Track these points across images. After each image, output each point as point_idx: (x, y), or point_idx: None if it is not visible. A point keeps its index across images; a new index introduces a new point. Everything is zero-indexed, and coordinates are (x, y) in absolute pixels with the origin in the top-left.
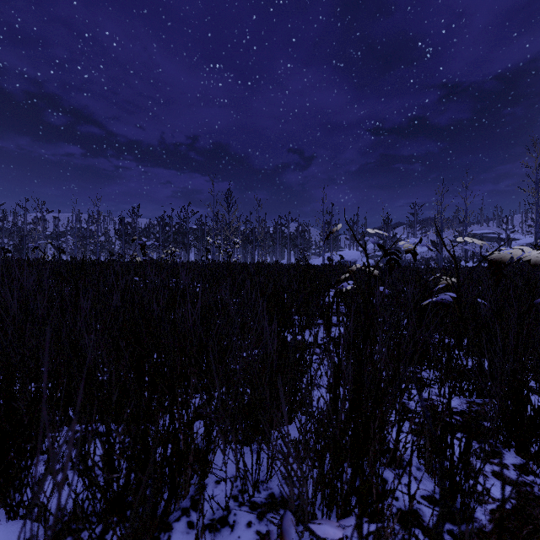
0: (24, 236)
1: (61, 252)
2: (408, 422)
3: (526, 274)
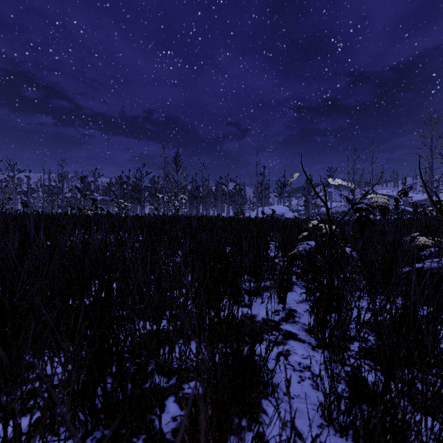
0: None
1: (24, 206)
2: None
3: None
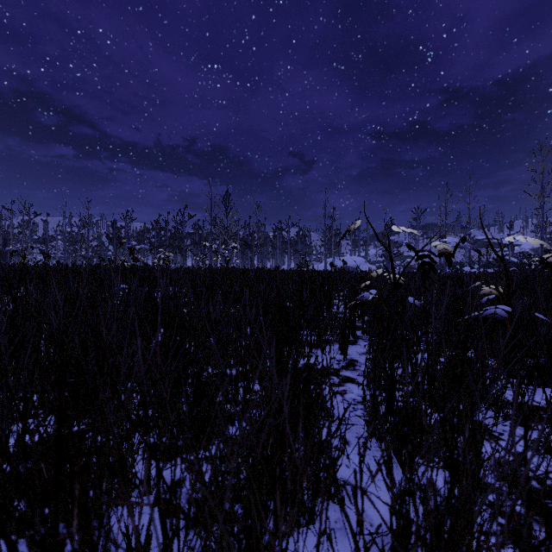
0: (7, 240)
1: (46, 257)
2: (492, 511)
3: (546, 281)
